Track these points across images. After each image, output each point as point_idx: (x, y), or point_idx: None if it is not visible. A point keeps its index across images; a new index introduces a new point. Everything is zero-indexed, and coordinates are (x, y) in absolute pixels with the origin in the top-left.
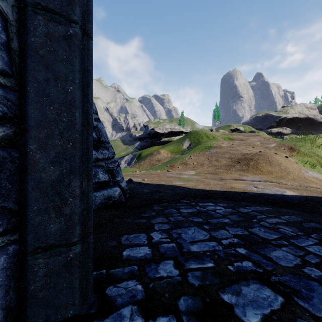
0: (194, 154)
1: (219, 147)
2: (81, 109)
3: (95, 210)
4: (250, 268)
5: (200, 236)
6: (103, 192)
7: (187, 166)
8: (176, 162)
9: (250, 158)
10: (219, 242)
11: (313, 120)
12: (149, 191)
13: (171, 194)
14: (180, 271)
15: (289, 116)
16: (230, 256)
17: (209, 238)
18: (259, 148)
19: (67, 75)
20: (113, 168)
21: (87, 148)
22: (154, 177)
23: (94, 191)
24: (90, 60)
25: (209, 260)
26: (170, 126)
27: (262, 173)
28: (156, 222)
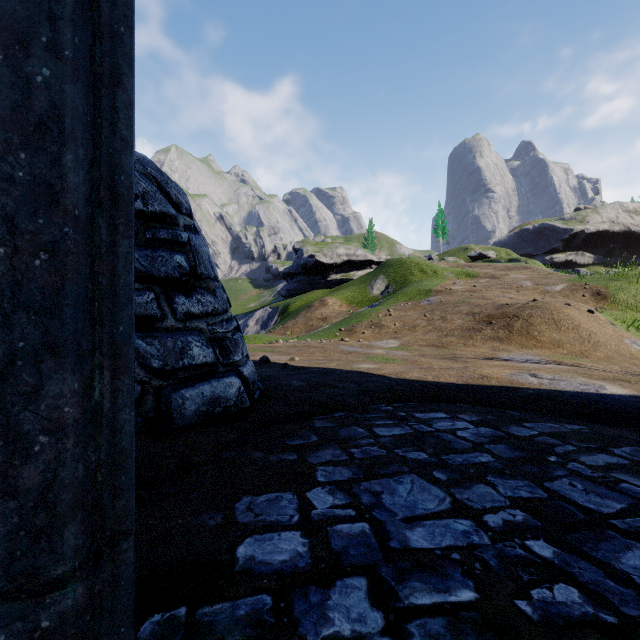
0: (397, 306)
1: (446, 291)
2: (85, 148)
3: (182, 428)
4: (580, 609)
5: (428, 502)
6: (202, 388)
7: (382, 331)
8: (360, 323)
9: (513, 314)
10: (477, 520)
11: None
12: (303, 385)
13: (351, 391)
14: (387, 616)
15: (589, 229)
16: (514, 566)
17: (450, 509)
18: (530, 294)
19: (31, 29)
20: (226, 335)
21: (112, 273)
22: (314, 354)
23: (181, 386)
24: (122, 5)
25: (460, 578)
26: (347, 249)
27: (541, 345)
28: (321, 461)
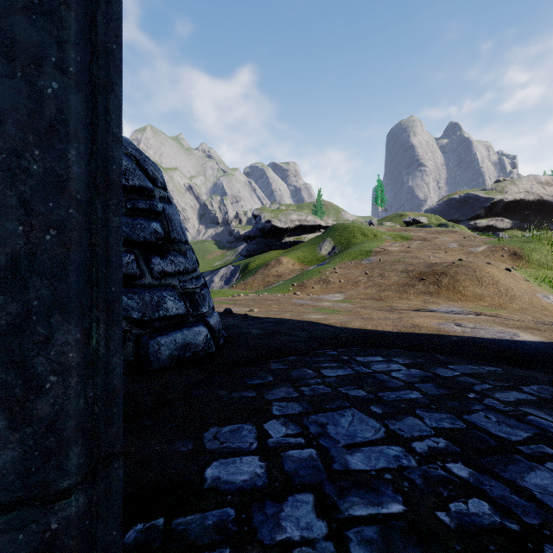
0: (342, 265)
1: (384, 252)
2: (85, 144)
3: (158, 370)
4: (489, 519)
5: (366, 432)
6: (175, 336)
7: (329, 286)
8: (310, 279)
9: (442, 272)
10: (407, 446)
11: (551, 205)
12: (261, 333)
13: (302, 338)
14: (330, 525)
15: (507, 198)
16: (436, 484)
17: (384, 437)
18: (456, 254)
19: (43, 51)
20: (195, 291)
21: (106, 244)
22: (270, 306)
23: (157, 334)
24: (113, 27)
25: (391, 494)
26: (299, 215)
27: (465, 298)
28: (276, 398)
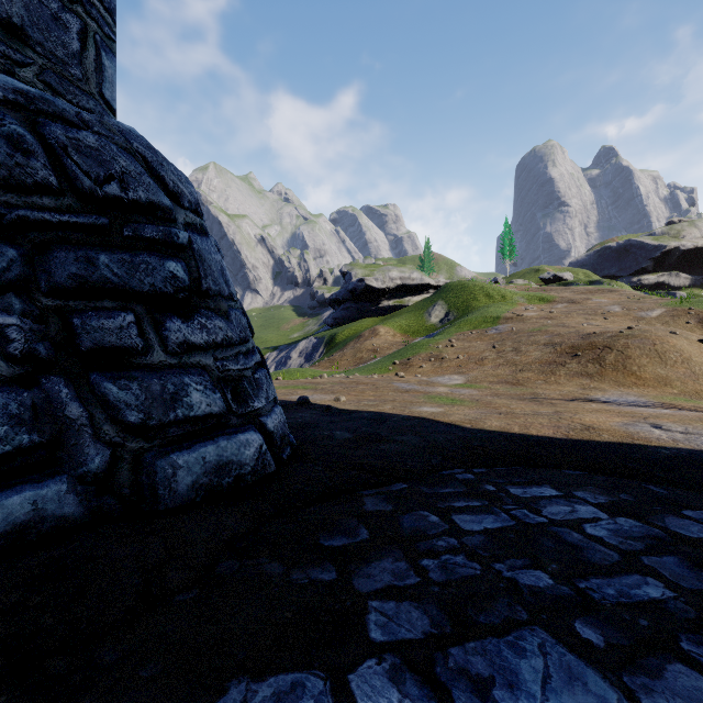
0: (460, 336)
1: (518, 318)
2: None
3: (171, 512)
4: None
5: None
6: (204, 450)
7: (443, 365)
8: (417, 355)
9: (604, 345)
10: None
11: None
12: (350, 438)
13: (414, 448)
14: None
15: (685, 245)
16: None
17: None
18: (620, 321)
19: None
20: (243, 374)
21: None
22: (364, 392)
23: (172, 448)
24: None
25: None
26: (401, 272)
27: (643, 382)
28: (374, 588)
